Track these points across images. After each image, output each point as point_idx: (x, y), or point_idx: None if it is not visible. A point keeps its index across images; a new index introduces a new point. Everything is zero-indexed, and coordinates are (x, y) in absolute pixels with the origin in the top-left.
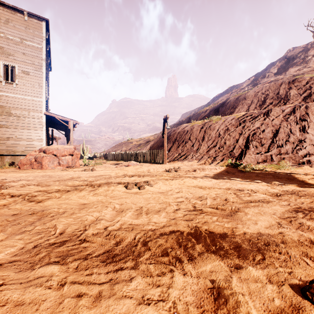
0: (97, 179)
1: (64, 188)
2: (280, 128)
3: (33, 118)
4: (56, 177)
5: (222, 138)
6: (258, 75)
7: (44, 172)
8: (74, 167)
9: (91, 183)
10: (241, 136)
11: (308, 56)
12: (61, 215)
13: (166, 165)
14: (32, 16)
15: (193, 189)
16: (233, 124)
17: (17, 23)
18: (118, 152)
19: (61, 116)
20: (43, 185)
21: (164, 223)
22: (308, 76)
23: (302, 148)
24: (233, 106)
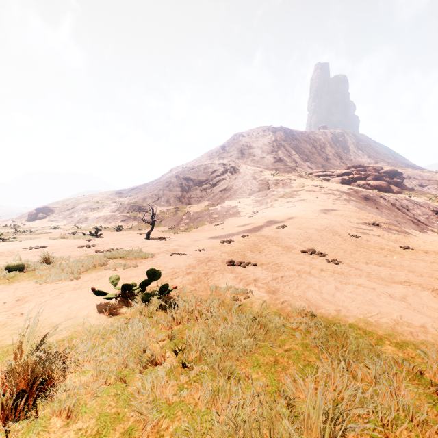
0: None
1: None
2: None
3: None
4: None
5: None
6: None
7: None
8: None
9: None
10: None
11: None
12: None
13: None
14: None
15: None
16: None
17: None
18: None
19: None
20: None
21: None
22: None
23: None
24: None
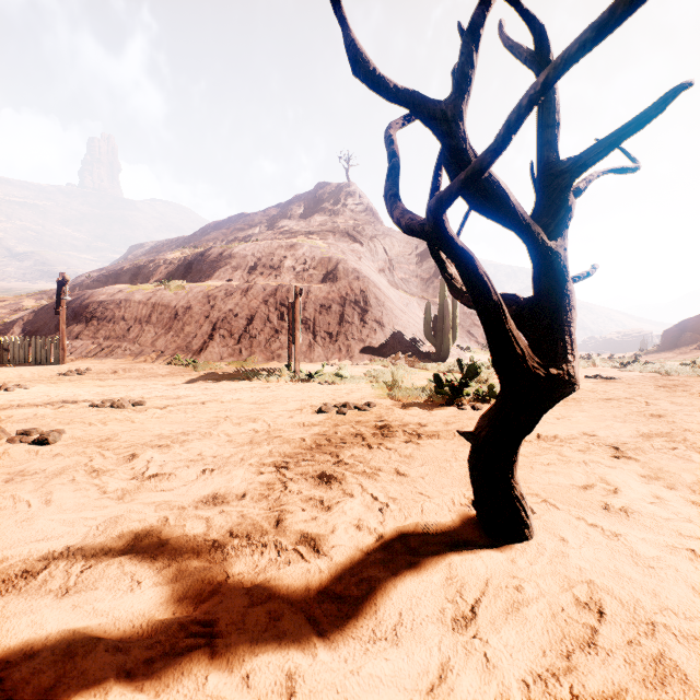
0: None
1: None
2: (258, 314)
3: None
4: None
5: (180, 320)
6: (279, 209)
7: None
8: None
9: None
10: (207, 321)
11: (338, 204)
12: None
13: (63, 366)
14: None
15: (89, 388)
16: (199, 301)
17: None
18: None
19: None
20: None
21: (39, 402)
22: (311, 243)
23: (277, 340)
24: (214, 266)
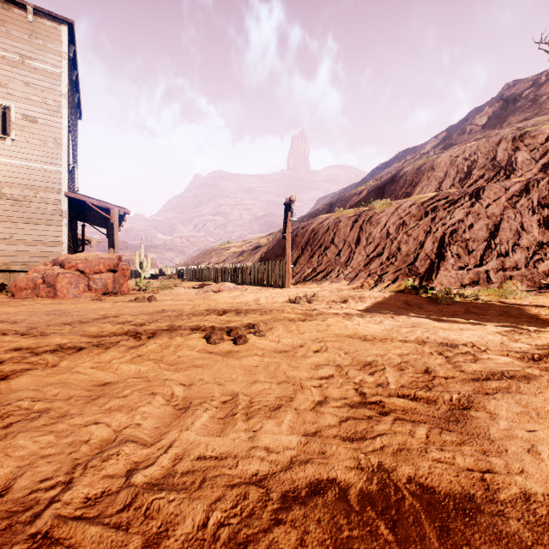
0: (153, 319)
1: (75, 341)
2: (503, 222)
3: (44, 203)
4: (74, 314)
5: (392, 239)
6: (452, 130)
7: (55, 305)
8: (118, 294)
9: (136, 330)
10: (428, 236)
11: (542, 96)
12: (30, 422)
13: (289, 289)
14: (42, 14)
15: (349, 343)
16: (413, 215)
17: (14, 27)
18: (202, 266)
19: (97, 200)
20: (36, 333)
21: (292, 453)
22: (548, 127)
23: (544, 258)
24: (412, 182)
